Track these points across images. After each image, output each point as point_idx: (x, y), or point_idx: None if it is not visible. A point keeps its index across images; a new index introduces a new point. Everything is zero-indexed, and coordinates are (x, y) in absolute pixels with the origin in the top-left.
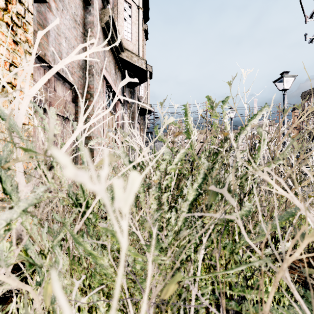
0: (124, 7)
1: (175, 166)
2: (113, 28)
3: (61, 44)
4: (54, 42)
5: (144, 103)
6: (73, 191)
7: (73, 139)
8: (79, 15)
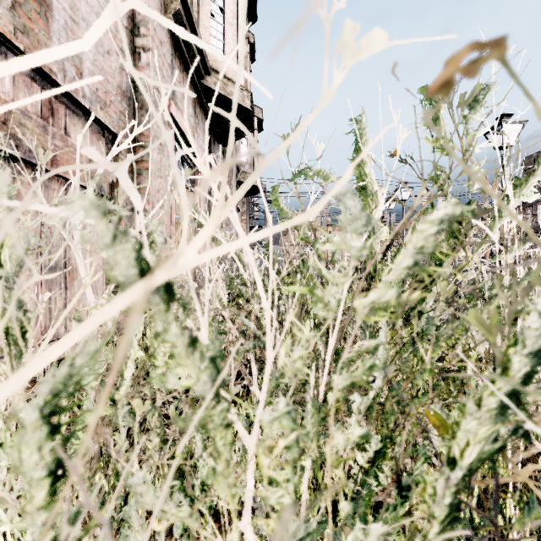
0: None
1: (397, 293)
2: (188, 27)
3: None
4: (64, 35)
5: (249, 174)
6: None
7: None
8: None
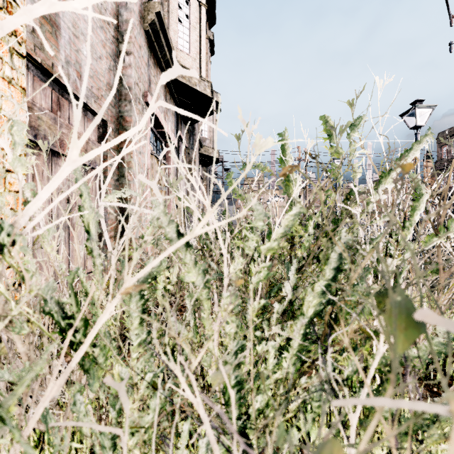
0: (179, 4)
1: (278, 244)
2: (161, 33)
3: (80, 52)
4: (68, 48)
5: (209, 147)
6: (58, 297)
7: (57, 184)
8: (109, 10)
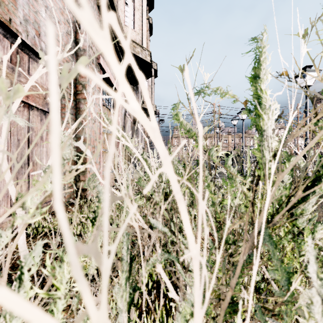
0: None
1: None
2: (111, 9)
3: (39, 14)
4: (27, 8)
5: None
6: None
7: None
8: None
